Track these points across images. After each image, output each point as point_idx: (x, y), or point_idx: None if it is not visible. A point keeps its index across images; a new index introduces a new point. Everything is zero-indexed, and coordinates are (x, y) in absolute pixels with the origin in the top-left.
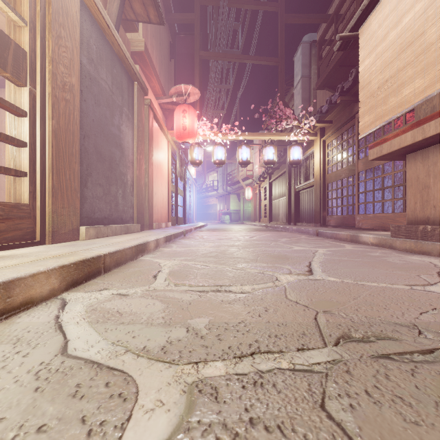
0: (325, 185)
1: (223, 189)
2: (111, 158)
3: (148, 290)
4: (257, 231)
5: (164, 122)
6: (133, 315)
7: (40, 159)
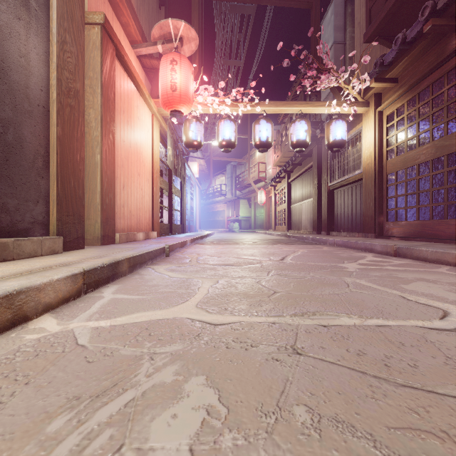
0: (382, 176)
1: (231, 194)
2: None
3: None
4: (280, 244)
5: (149, 90)
6: None
7: None
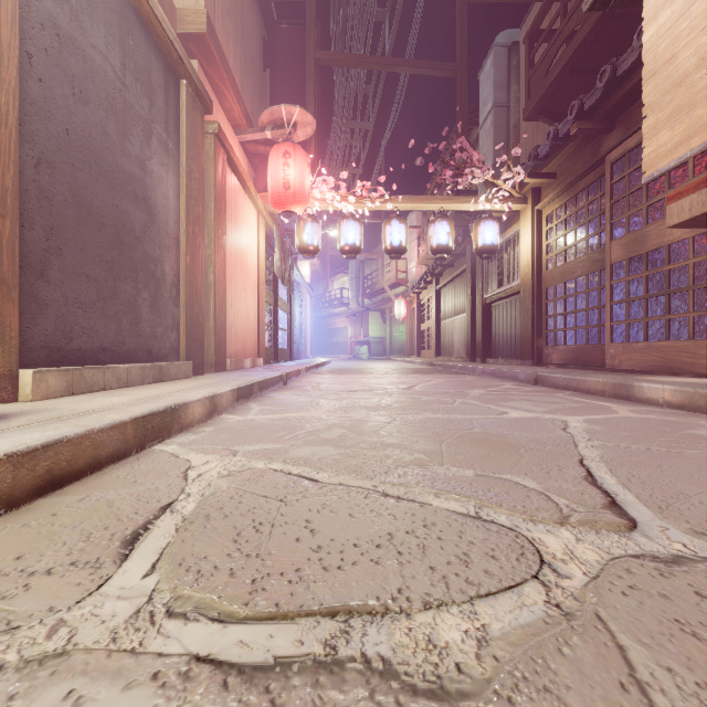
0: (542, 290)
1: (357, 303)
2: (121, 223)
3: (31, 660)
4: (418, 373)
5: (252, 179)
6: None
7: None
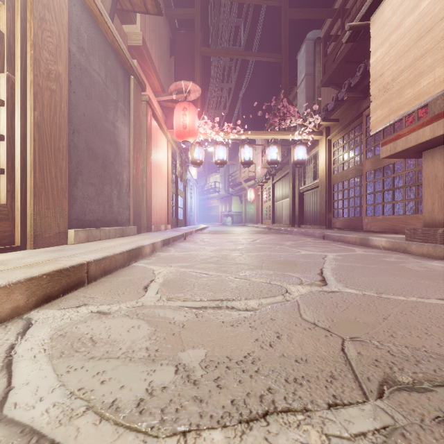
0: (331, 186)
1: (224, 190)
2: (105, 156)
3: (135, 306)
4: (260, 233)
5: (164, 121)
6: (109, 344)
7: (19, 154)
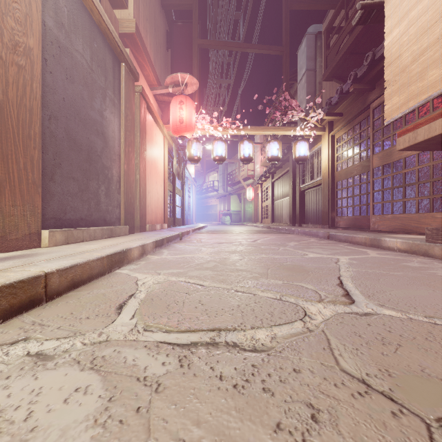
0: (334, 183)
1: (223, 189)
2: (90, 148)
3: (95, 342)
4: (260, 233)
5: (160, 116)
6: (18, 438)
7: None
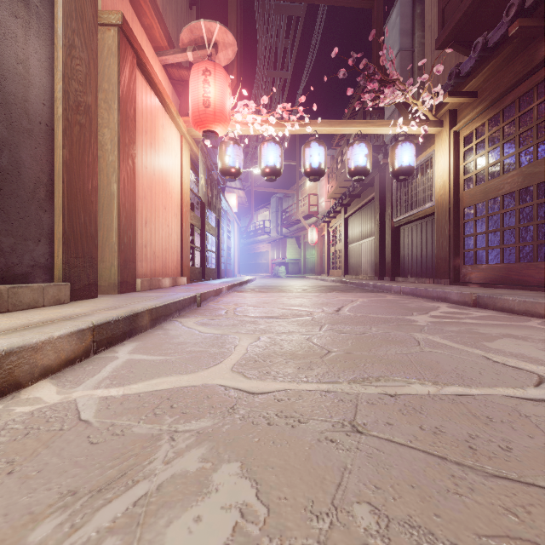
0: (458, 210)
1: (276, 231)
2: None
3: None
4: (335, 291)
5: (178, 107)
6: None
7: None
